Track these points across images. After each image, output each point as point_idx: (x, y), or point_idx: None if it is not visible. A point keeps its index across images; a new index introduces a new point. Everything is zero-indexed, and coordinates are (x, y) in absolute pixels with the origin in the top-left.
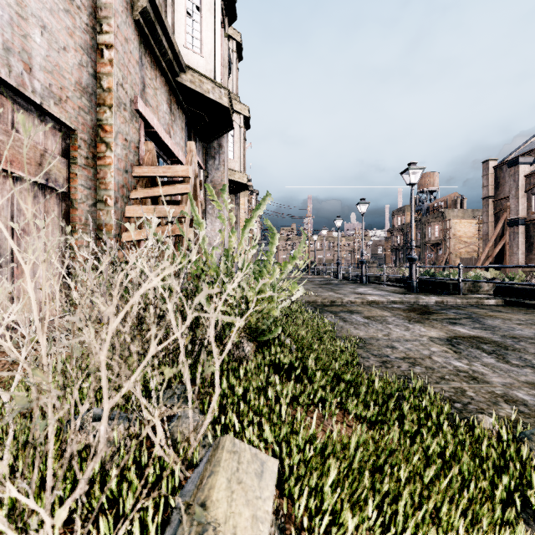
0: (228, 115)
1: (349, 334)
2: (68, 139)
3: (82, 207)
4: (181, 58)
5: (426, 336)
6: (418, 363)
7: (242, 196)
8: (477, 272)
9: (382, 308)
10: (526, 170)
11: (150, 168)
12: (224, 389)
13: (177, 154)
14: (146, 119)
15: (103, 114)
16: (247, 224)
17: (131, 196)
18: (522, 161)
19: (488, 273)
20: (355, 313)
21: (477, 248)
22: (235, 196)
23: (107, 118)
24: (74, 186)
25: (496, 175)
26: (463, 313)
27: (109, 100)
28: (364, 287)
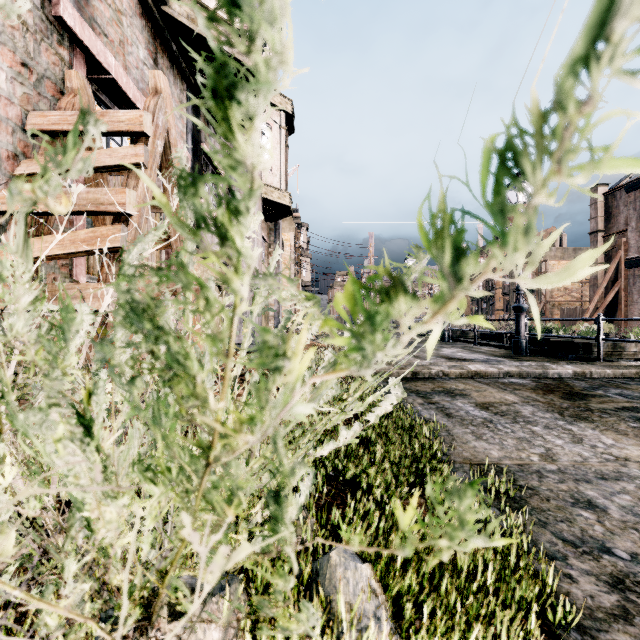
0: None
1: (471, 455)
2: None
3: None
4: None
5: (631, 461)
6: None
7: (287, 229)
8: (585, 325)
9: (497, 386)
10: None
11: (62, 114)
12: None
13: None
14: (87, 46)
15: None
16: None
17: (18, 169)
18: None
19: None
20: (459, 397)
21: (580, 296)
22: (275, 225)
23: None
24: None
25: (608, 204)
26: (635, 395)
27: None
28: (448, 346)
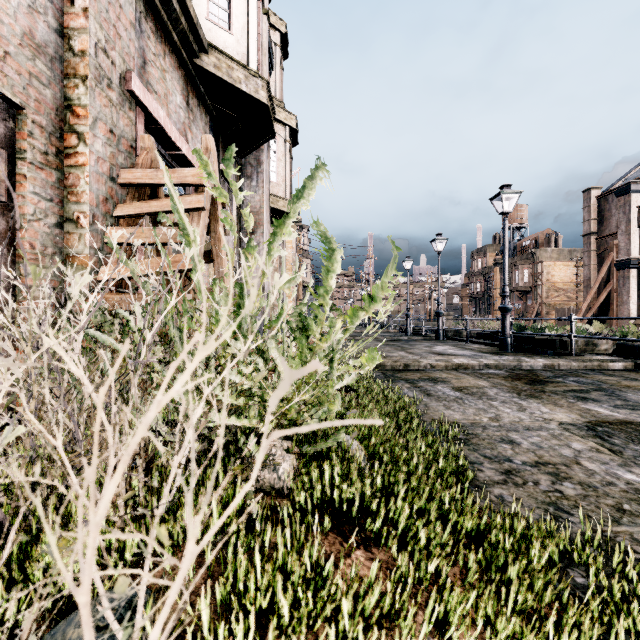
0: (267, 117)
1: (439, 418)
2: (12, 121)
3: (36, 227)
4: (201, 32)
5: (554, 421)
6: (564, 474)
7: None
8: (577, 325)
9: (474, 375)
10: (639, 199)
11: (144, 172)
12: (217, 601)
13: (197, 165)
14: (147, 107)
15: (73, 90)
16: (278, 231)
17: (116, 212)
18: (633, 189)
19: (591, 327)
20: (440, 383)
21: (575, 297)
22: None
23: (79, 95)
24: (22, 195)
25: (600, 207)
26: (587, 381)
27: (83, 69)
28: (441, 344)
